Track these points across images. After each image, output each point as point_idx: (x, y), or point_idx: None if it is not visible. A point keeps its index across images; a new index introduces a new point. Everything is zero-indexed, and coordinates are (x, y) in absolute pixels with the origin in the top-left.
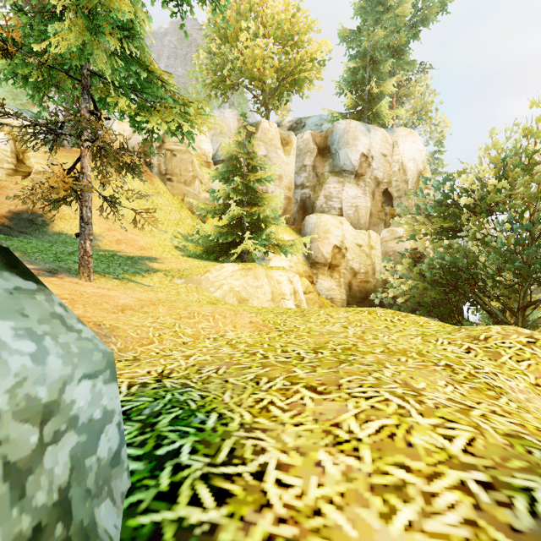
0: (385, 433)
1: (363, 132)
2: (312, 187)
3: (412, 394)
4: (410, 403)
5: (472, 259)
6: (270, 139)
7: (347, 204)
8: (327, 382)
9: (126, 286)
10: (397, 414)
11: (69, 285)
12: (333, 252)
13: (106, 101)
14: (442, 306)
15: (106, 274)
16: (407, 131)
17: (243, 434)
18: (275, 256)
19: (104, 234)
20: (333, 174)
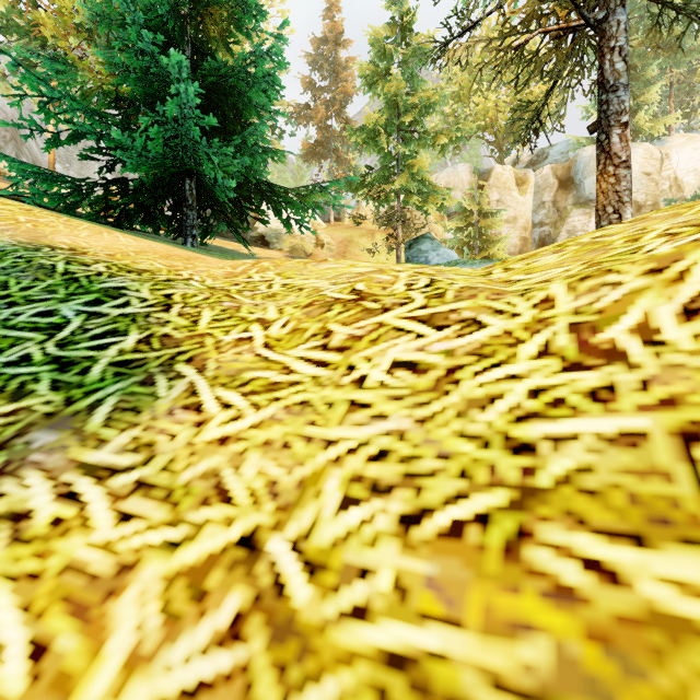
0: None
1: None
2: (552, 223)
3: None
4: None
5: None
6: (503, 183)
7: None
8: None
9: None
10: None
11: None
12: None
13: (408, 201)
14: None
15: None
16: (686, 137)
17: None
18: None
19: None
20: (577, 206)
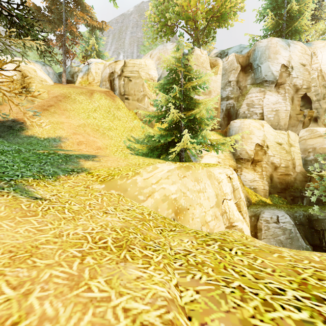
0: None
1: (283, 46)
2: (235, 98)
3: None
4: None
5: None
6: (201, 62)
7: (267, 110)
8: None
9: None
10: None
11: None
12: (255, 149)
13: None
14: None
15: None
16: (325, 42)
17: None
18: (206, 153)
19: (69, 137)
20: (255, 85)
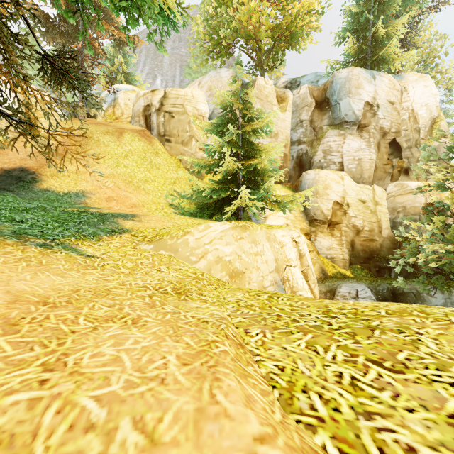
0: None
1: (368, 79)
2: (309, 142)
3: None
4: None
5: None
6: (265, 95)
7: (348, 158)
8: None
9: (39, 259)
10: None
11: None
12: (333, 208)
13: None
14: None
15: (36, 237)
16: (418, 75)
17: None
18: (271, 213)
19: (95, 191)
20: (332, 127)
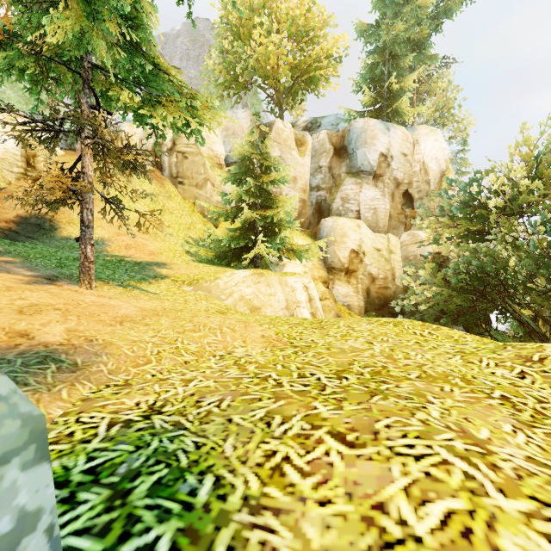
0: (456, 527)
1: (382, 130)
2: (328, 189)
3: (478, 451)
4: (480, 470)
5: (502, 264)
6: (284, 139)
7: (364, 207)
8: (359, 427)
9: (130, 294)
10: (466, 490)
11: (67, 293)
12: (350, 256)
13: (108, 95)
14: (468, 314)
15: (111, 281)
16: (429, 129)
17: (247, 519)
18: (289, 261)
19: (113, 239)
20: (350, 175)
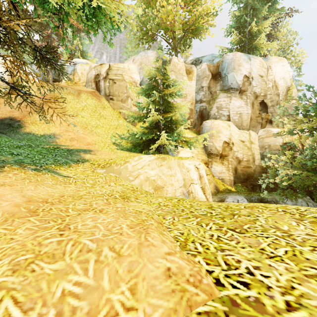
0: None
1: (246, 60)
2: (207, 101)
3: None
4: None
5: None
6: (178, 69)
7: (233, 112)
8: None
9: (36, 178)
10: None
11: None
12: (223, 146)
13: None
14: None
15: (30, 165)
16: (278, 58)
17: None
18: (182, 149)
19: (62, 134)
20: (223, 91)
